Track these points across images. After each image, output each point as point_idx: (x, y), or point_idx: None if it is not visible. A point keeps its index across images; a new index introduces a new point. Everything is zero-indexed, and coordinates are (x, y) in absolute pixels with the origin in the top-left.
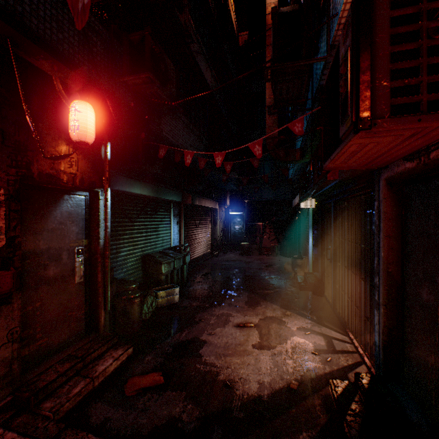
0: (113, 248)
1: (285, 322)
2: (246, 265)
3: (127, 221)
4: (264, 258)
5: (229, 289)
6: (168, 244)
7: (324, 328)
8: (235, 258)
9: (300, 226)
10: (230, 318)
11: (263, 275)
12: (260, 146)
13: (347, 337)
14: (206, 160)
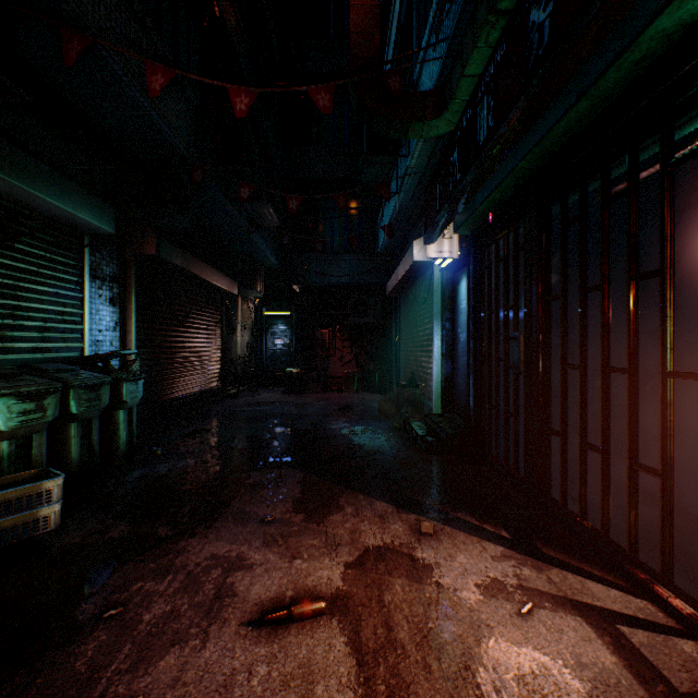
0: None
1: (432, 567)
2: (297, 410)
3: None
4: (333, 397)
5: (251, 466)
6: (70, 351)
7: (559, 574)
8: (274, 399)
9: (400, 331)
10: (235, 580)
11: (335, 427)
12: None
13: (652, 605)
14: (174, 74)
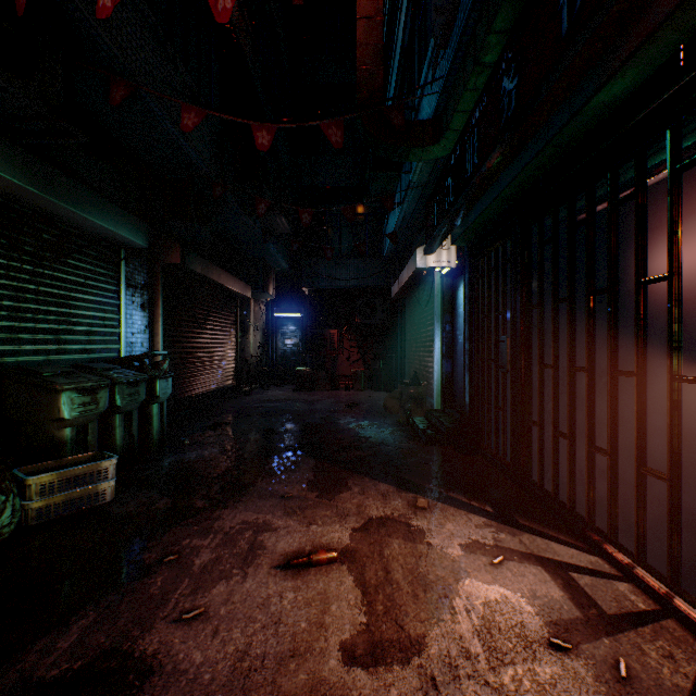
0: None
1: (424, 532)
2: (308, 407)
3: None
4: (341, 395)
5: (269, 454)
6: (110, 352)
7: (530, 538)
8: (286, 397)
9: (405, 332)
10: (264, 539)
11: (343, 421)
12: None
13: (601, 559)
14: (205, 114)
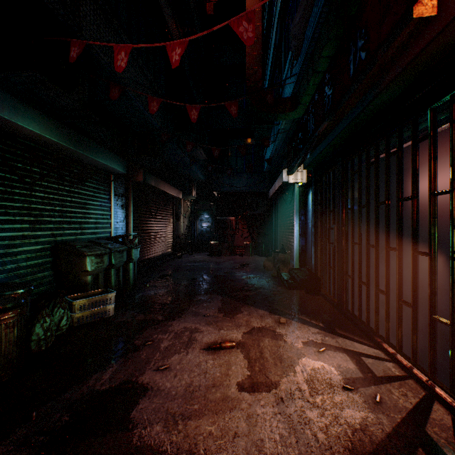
0: None
1: (283, 335)
2: (217, 265)
3: (17, 181)
4: (237, 258)
5: (195, 292)
6: (106, 233)
7: (342, 340)
8: (203, 259)
9: (277, 219)
10: (196, 336)
11: (238, 275)
12: (250, 23)
13: (380, 351)
14: (161, 101)
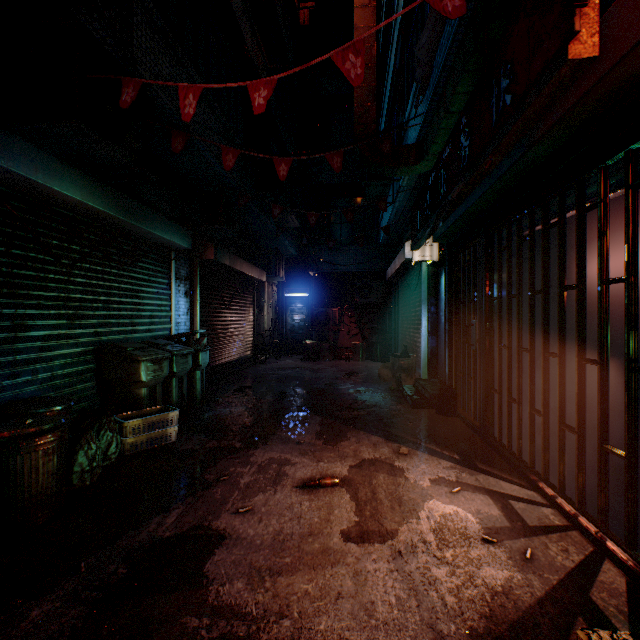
0: (3, 320)
1: (403, 470)
2: (314, 374)
3: (52, 263)
4: (342, 364)
5: (284, 411)
6: (164, 331)
7: (484, 477)
8: (295, 365)
9: (398, 310)
10: (286, 469)
11: (343, 387)
12: (359, 56)
13: (536, 493)
14: (239, 153)
